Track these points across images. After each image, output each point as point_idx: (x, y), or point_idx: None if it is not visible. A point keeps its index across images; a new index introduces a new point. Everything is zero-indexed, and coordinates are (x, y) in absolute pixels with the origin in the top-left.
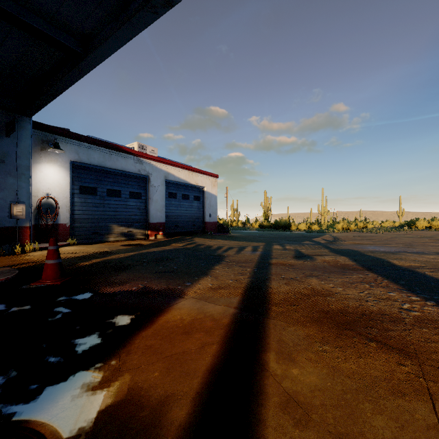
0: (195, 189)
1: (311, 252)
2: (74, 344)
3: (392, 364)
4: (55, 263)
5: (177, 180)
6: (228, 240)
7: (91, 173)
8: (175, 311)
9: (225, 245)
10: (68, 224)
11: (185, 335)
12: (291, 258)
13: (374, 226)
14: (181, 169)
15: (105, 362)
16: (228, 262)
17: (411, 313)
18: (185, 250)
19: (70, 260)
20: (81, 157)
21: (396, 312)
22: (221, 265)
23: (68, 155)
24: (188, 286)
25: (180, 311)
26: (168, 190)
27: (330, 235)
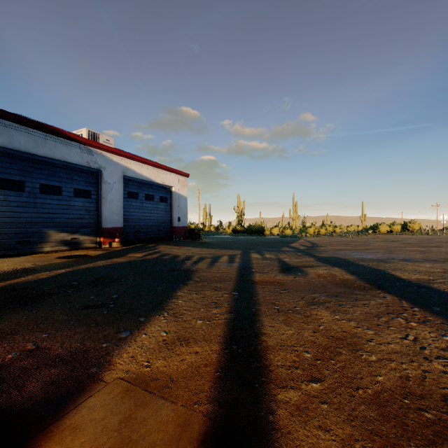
0: (162, 189)
1: (297, 261)
2: None
3: None
4: None
5: (138, 177)
6: (199, 247)
7: (15, 162)
8: (59, 443)
9: (195, 254)
10: None
11: None
12: (278, 272)
13: (341, 230)
14: (144, 165)
15: None
16: (197, 281)
17: None
18: (143, 262)
19: None
20: None
21: None
22: (187, 289)
23: None
24: (122, 341)
25: (70, 445)
26: (127, 188)
27: (305, 240)
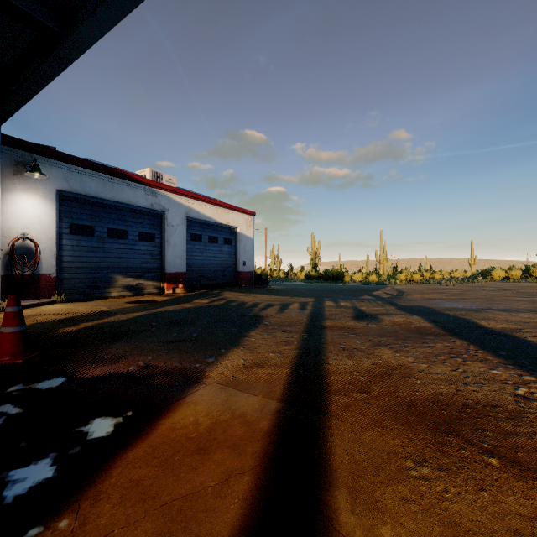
0: (226, 230)
1: (374, 310)
2: (4, 482)
3: (536, 503)
4: (16, 332)
5: (202, 217)
6: (268, 294)
7: (86, 207)
8: (187, 407)
9: (263, 301)
10: (53, 275)
11: (199, 456)
12: (350, 318)
13: (442, 277)
14: (207, 204)
15: (49, 524)
16: (267, 325)
17: (532, 404)
18: (211, 308)
19: (50, 324)
20: (73, 185)
21: (511, 402)
22: (259, 330)
23: (54, 182)
24: (210, 363)
25: (194, 408)
26: (190, 230)
27: (393, 288)
